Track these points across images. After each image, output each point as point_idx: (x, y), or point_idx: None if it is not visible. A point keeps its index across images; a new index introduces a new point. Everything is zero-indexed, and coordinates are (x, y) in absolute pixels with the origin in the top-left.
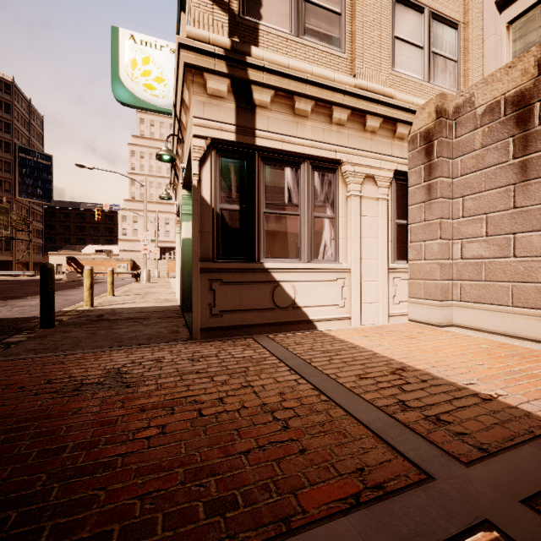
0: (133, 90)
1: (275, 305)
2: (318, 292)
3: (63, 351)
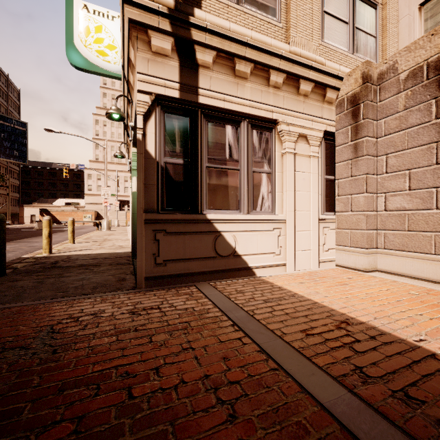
0: (86, 55)
1: (217, 254)
2: (256, 241)
3: (2, 303)
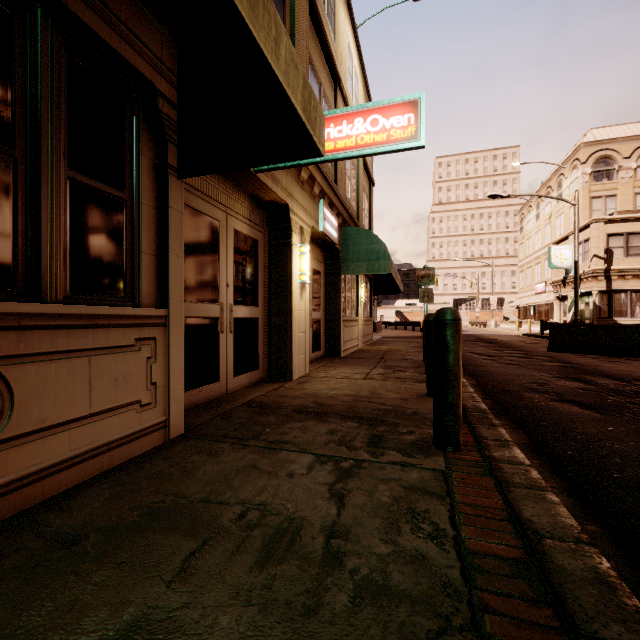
0: (555, 264)
1: None
2: None
3: None
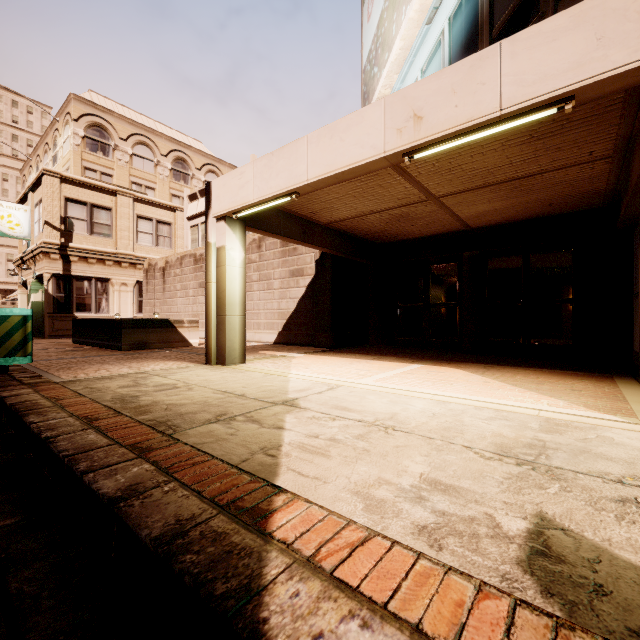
0: (1, 229)
1: None
2: None
3: None
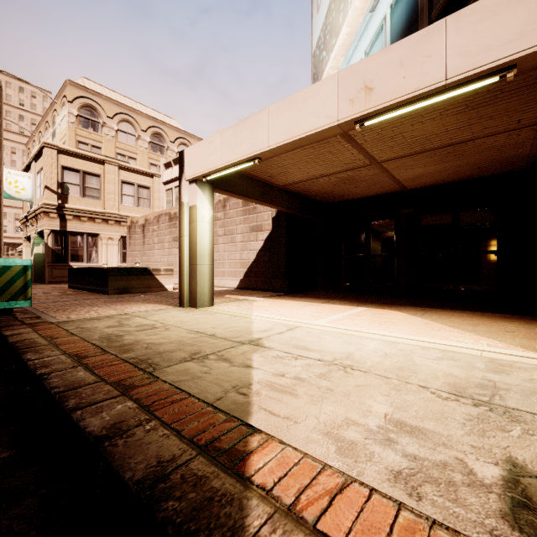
0: (9, 193)
1: None
2: None
3: None
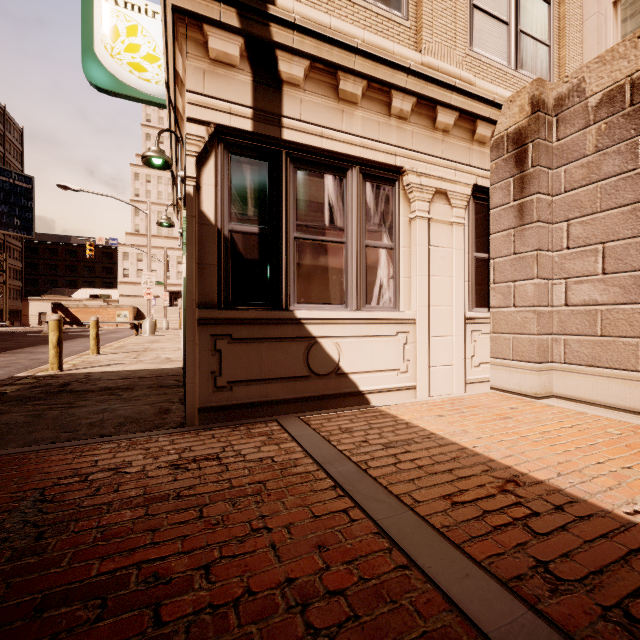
0: (113, 70)
1: (311, 371)
2: (371, 351)
3: None
